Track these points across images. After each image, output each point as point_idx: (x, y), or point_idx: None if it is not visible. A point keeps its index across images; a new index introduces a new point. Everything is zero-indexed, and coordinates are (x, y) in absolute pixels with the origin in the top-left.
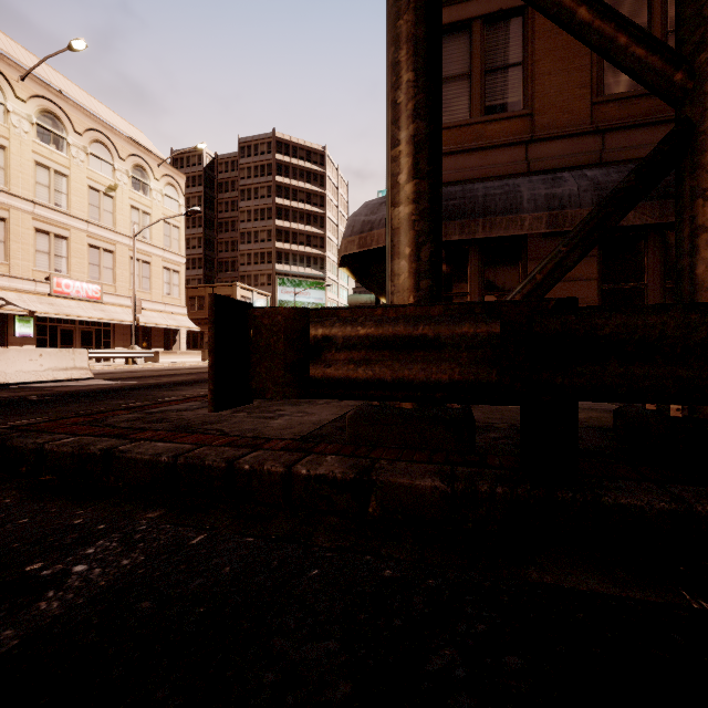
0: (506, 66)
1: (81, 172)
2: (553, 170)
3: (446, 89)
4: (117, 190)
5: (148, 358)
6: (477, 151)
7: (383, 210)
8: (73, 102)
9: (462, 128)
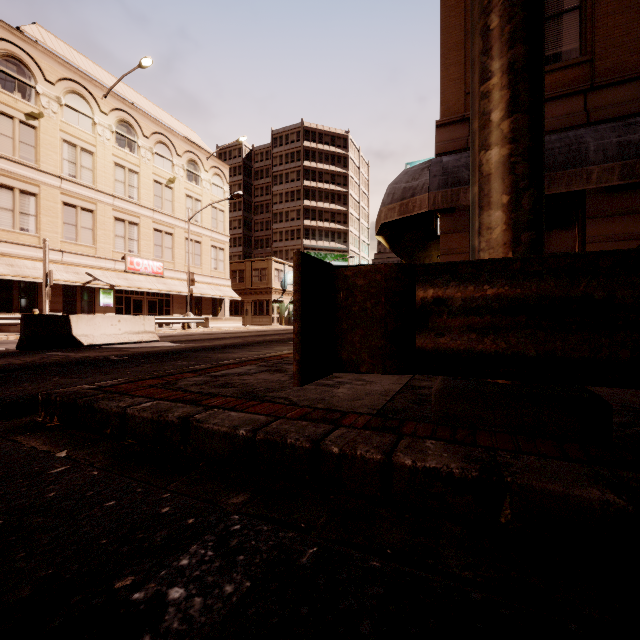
0: (559, 13)
1: (148, 168)
2: (619, 118)
3: None
4: (175, 182)
5: (200, 324)
6: None
7: (425, 175)
8: (142, 111)
9: None
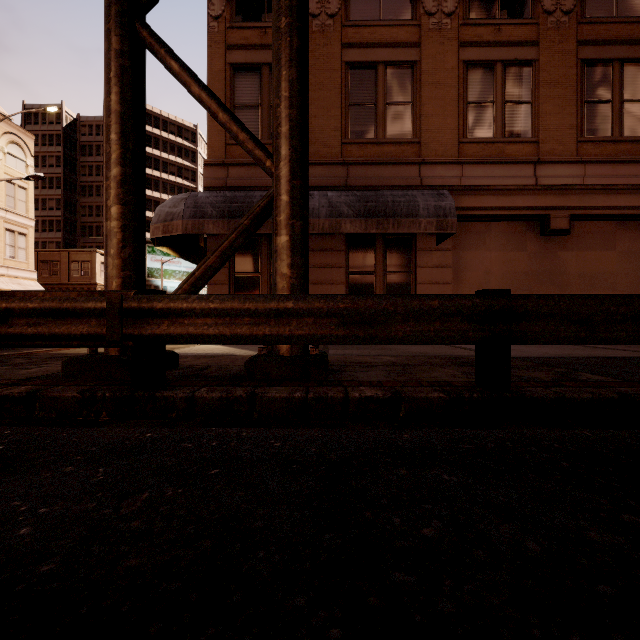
0: None
1: None
2: (317, 187)
3: (243, 113)
4: None
5: None
6: None
7: (182, 205)
8: None
9: None
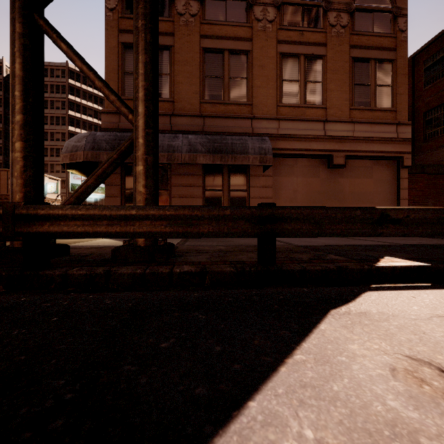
0: (161, 74)
1: None
2: (183, 131)
3: (130, 78)
4: None
5: None
6: None
7: (84, 141)
8: None
9: None
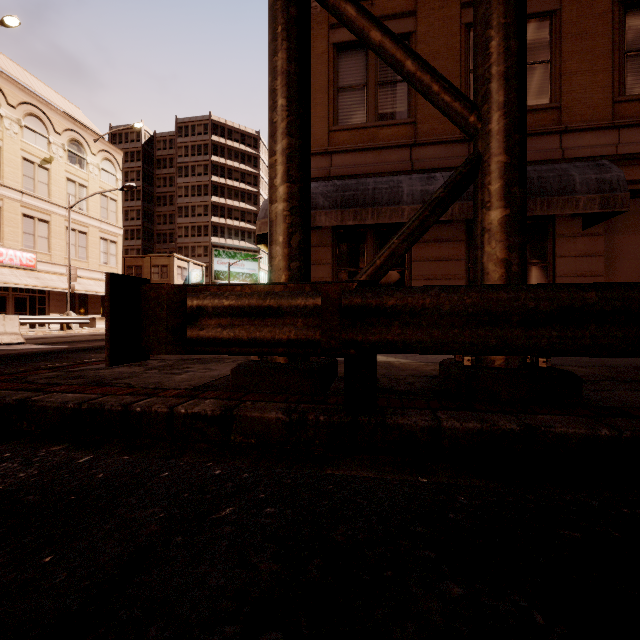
0: (395, 81)
1: (14, 143)
2: (431, 170)
3: (347, 96)
4: (53, 163)
5: (85, 324)
6: (372, 150)
7: None
8: (6, 75)
9: (360, 130)
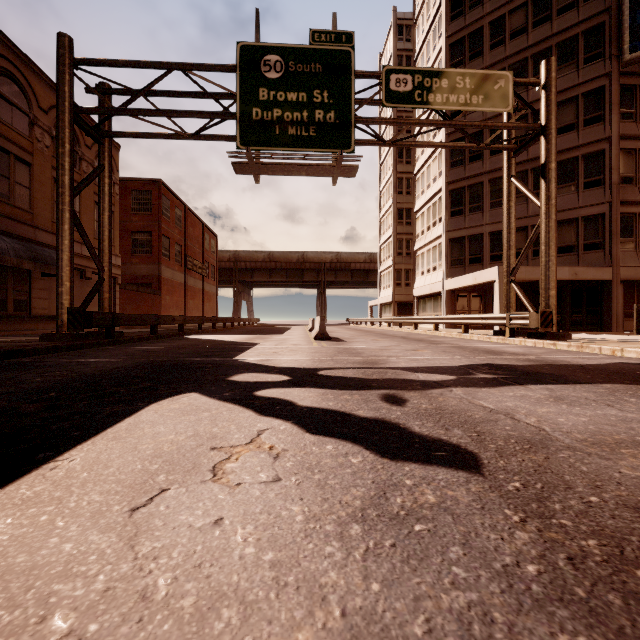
0: None
1: None
2: None
3: None
4: None
5: None
6: None
7: None
8: None
9: None
